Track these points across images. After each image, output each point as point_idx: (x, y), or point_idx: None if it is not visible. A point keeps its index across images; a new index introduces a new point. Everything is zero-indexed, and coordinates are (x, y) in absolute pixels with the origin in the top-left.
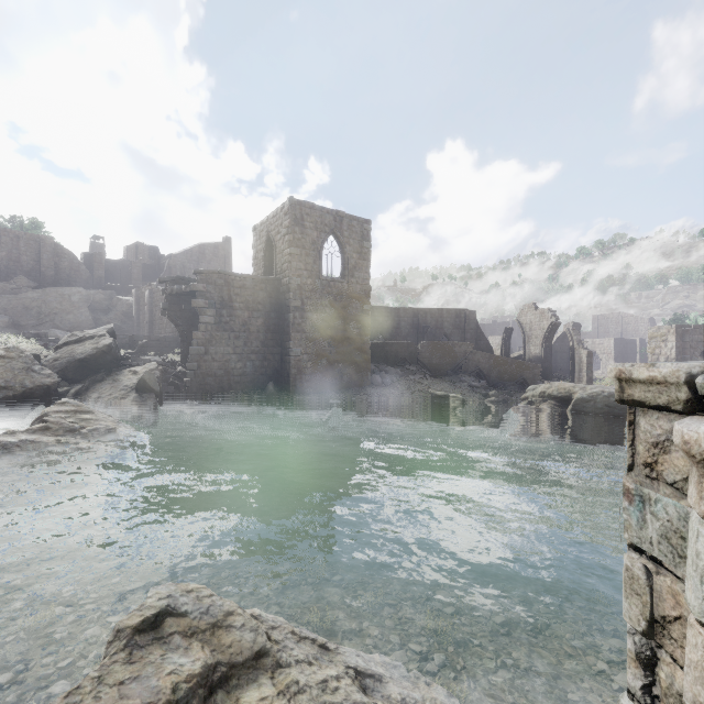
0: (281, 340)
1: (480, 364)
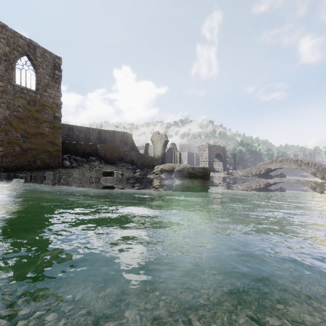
0: None
1: (133, 157)
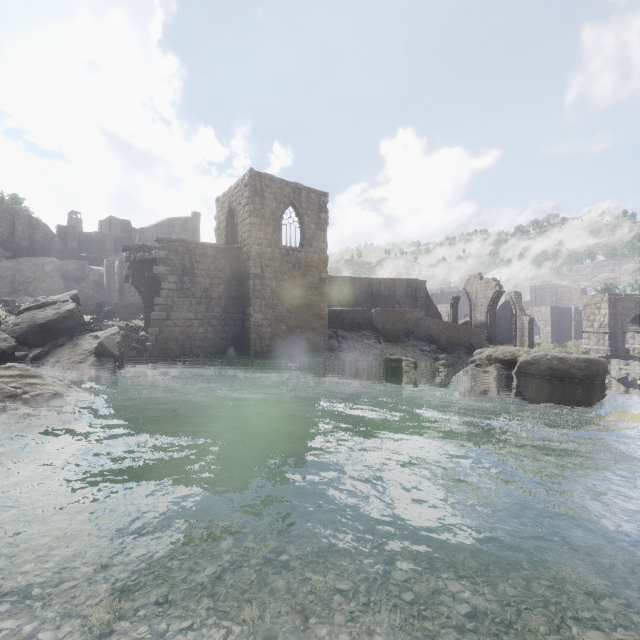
0: (241, 306)
1: (430, 330)
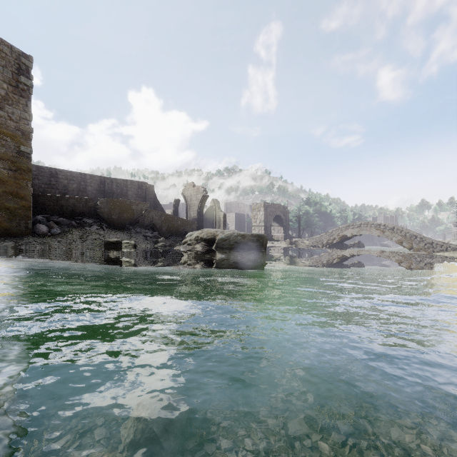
0: None
1: (154, 220)
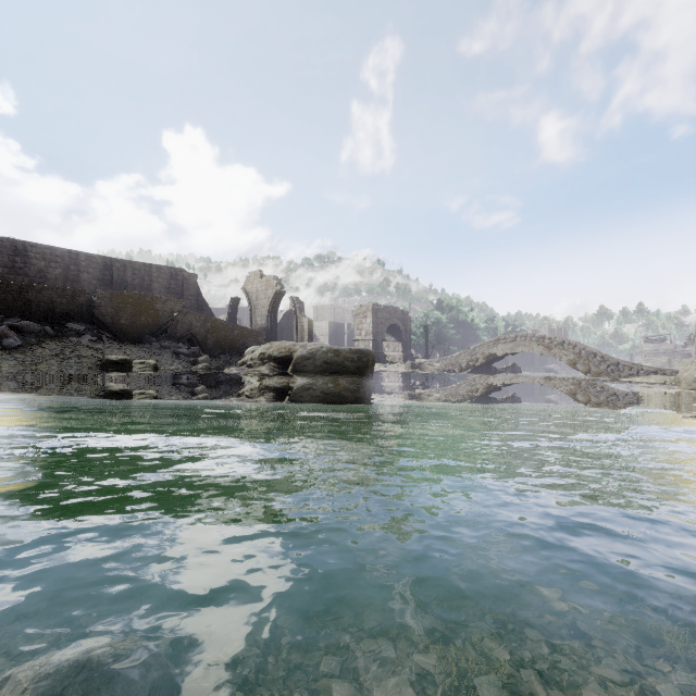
0: None
1: (193, 328)
